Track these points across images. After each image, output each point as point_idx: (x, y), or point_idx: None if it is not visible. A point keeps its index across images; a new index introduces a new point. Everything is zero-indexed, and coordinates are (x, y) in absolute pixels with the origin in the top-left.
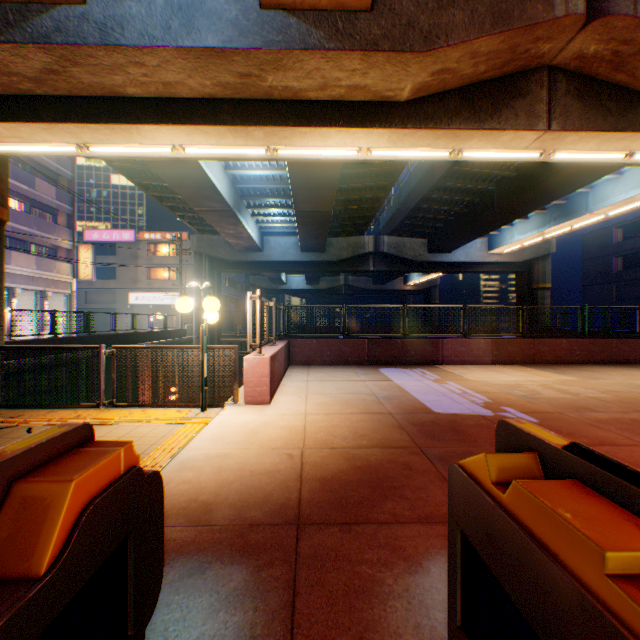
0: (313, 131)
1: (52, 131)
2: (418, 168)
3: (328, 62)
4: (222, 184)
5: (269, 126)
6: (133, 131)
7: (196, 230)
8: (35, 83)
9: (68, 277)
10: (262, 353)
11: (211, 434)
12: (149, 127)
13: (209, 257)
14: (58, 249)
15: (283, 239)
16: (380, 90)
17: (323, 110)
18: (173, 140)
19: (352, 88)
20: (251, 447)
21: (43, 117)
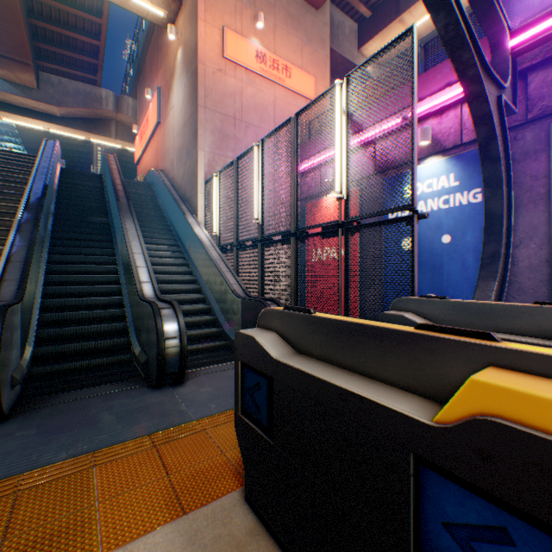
0: (21, 117)
1: None
2: None
3: (23, 100)
4: None
5: None
6: None
7: None
8: None
9: None
10: None
11: None
12: None
13: None
14: None
15: None
16: (49, 112)
17: (25, 111)
18: None
19: (36, 108)
20: None
21: None
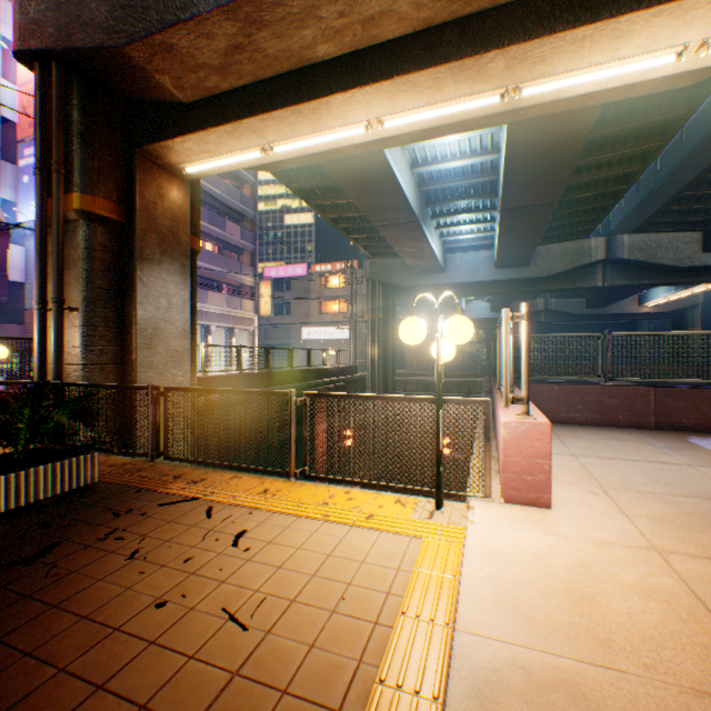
0: (598, 30)
1: (236, 134)
2: (704, 116)
3: None
4: (408, 187)
5: (518, 43)
6: (321, 109)
7: (369, 254)
8: (220, 74)
9: (251, 314)
10: (527, 413)
11: (487, 583)
12: (341, 97)
13: (382, 284)
14: (243, 287)
15: (470, 255)
16: None
17: None
18: (368, 112)
19: None
20: (621, 666)
21: (227, 117)
